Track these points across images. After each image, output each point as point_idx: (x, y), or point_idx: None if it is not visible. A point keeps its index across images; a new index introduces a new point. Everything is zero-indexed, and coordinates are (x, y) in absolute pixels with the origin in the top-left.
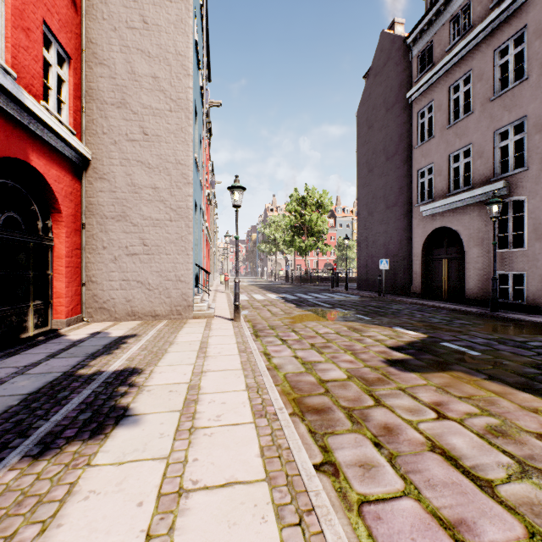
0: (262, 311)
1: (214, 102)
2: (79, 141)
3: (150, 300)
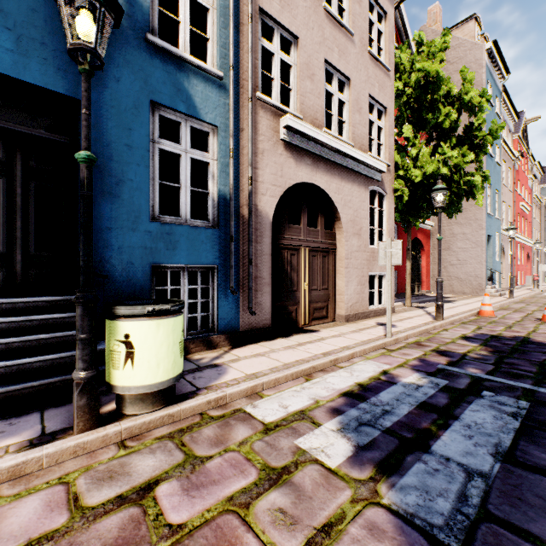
0: (545, 299)
1: (530, 119)
2: (430, 221)
3: (461, 285)
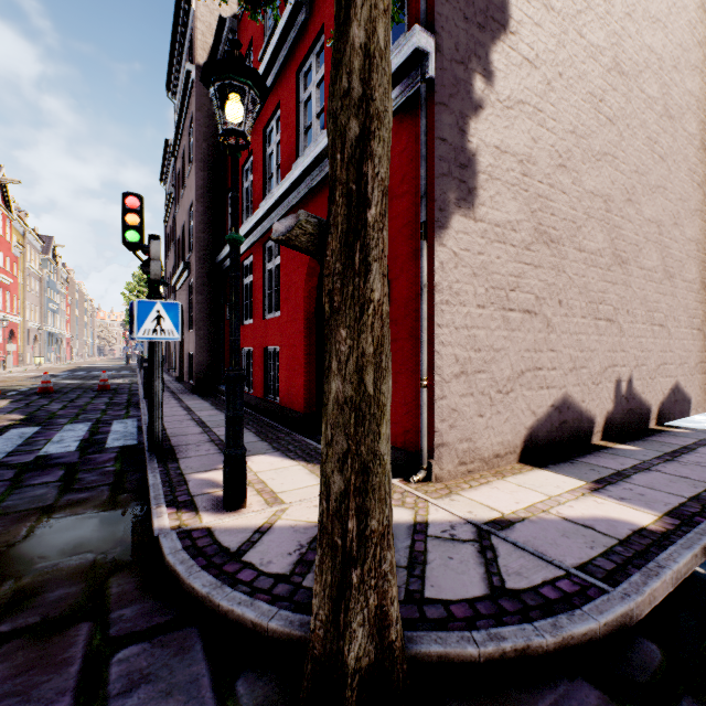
0: None
1: (10, 179)
2: None
3: None
